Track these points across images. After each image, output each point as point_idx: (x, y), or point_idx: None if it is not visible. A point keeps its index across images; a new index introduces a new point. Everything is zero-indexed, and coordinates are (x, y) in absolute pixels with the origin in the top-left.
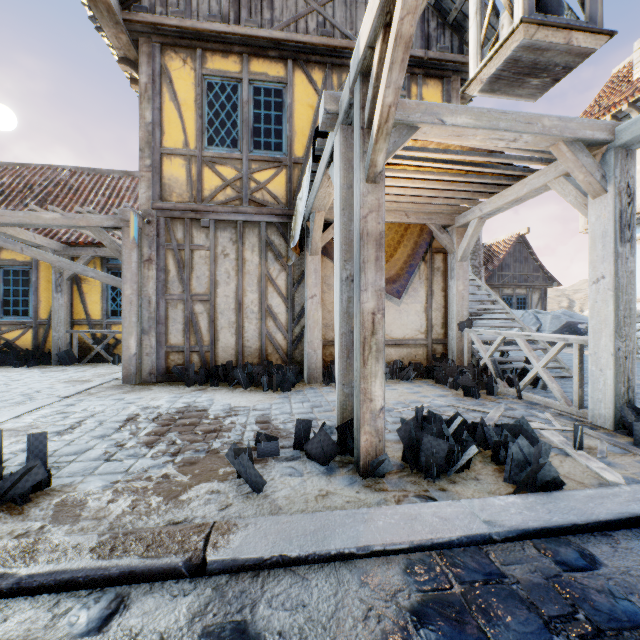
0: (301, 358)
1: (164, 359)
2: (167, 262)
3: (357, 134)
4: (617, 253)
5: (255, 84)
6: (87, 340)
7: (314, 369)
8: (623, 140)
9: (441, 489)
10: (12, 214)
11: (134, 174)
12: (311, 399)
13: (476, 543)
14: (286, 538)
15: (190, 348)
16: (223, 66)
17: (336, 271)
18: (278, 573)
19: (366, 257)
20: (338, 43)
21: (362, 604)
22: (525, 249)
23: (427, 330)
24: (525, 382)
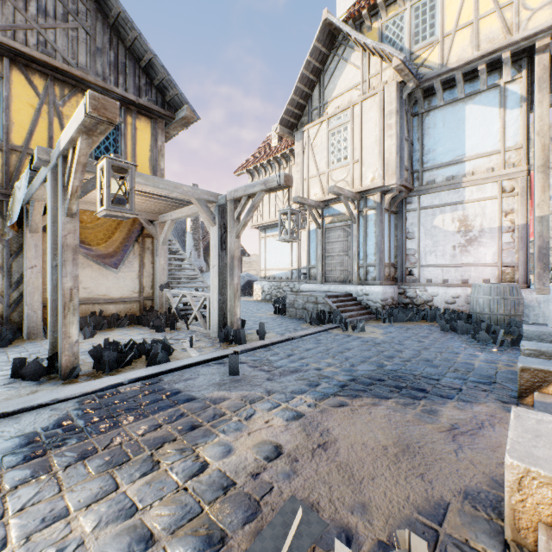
0: (20, 319)
1: None
2: None
3: (61, 187)
4: (220, 255)
5: None
6: None
7: (35, 327)
8: (221, 203)
9: (111, 375)
10: None
11: None
12: (30, 349)
13: (116, 387)
14: (6, 407)
15: None
16: None
17: (49, 260)
18: (1, 420)
19: (67, 258)
20: (60, 65)
21: (49, 415)
22: None
23: (140, 291)
24: (191, 320)
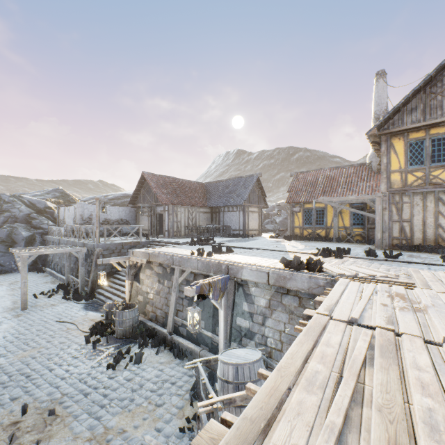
0: None
1: (390, 241)
2: (391, 208)
3: None
4: None
5: (432, 138)
6: (344, 234)
7: None
8: None
9: None
10: (341, 198)
11: (354, 165)
12: None
13: None
14: None
15: (401, 238)
16: (416, 136)
17: None
18: None
19: None
20: None
21: None
22: None
23: None
24: None
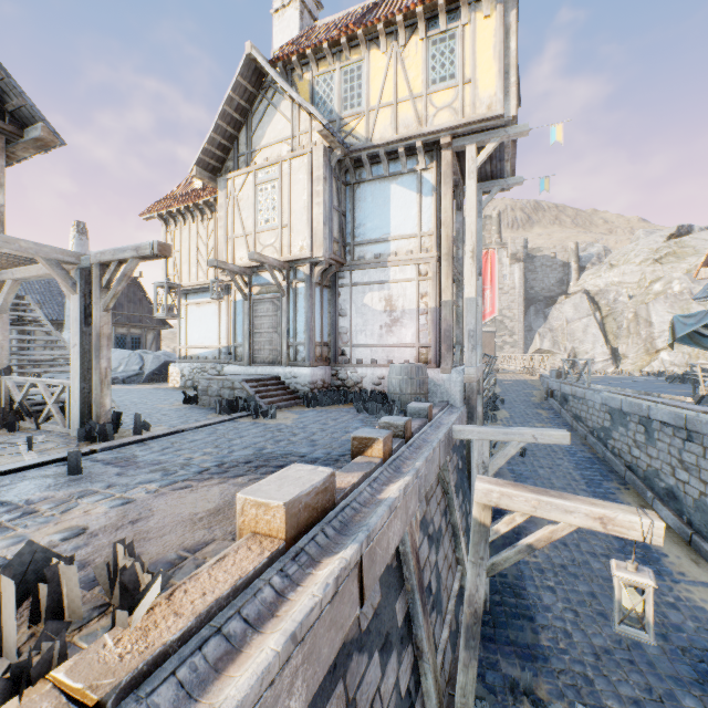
0: None
1: None
2: None
3: None
4: (84, 331)
5: None
6: None
7: None
8: (84, 266)
9: None
10: None
11: None
12: None
13: None
14: None
15: None
16: None
17: None
18: None
19: None
20: None
21: None
22: (141, 291)
23: None
24: (44, 416)
